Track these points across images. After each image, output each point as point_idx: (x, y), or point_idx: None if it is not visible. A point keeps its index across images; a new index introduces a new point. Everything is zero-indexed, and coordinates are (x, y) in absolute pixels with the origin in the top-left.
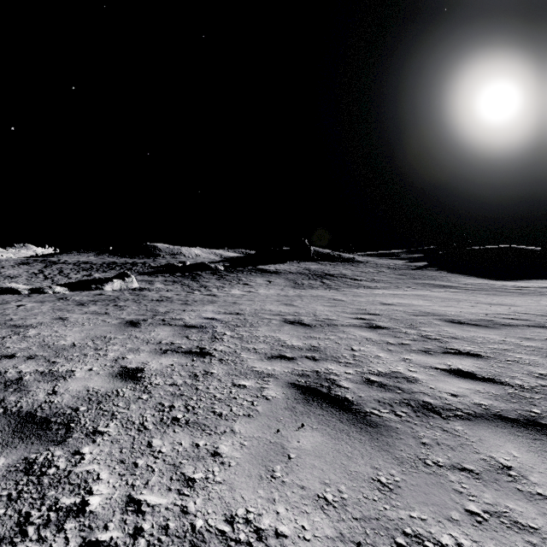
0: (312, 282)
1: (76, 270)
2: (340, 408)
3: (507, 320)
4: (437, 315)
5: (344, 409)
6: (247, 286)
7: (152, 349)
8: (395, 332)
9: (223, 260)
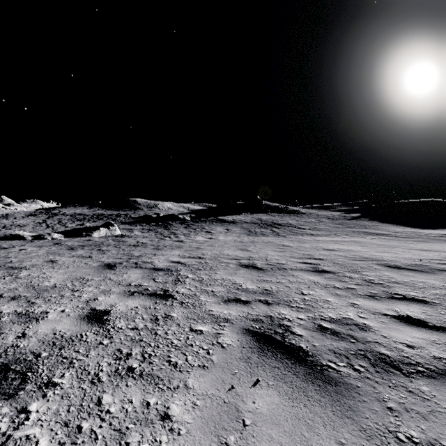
0: (263, 230)
1: (72, 220)
2: (295, 360)
3: (441, 265)
4: (375, 260)
5: (299, 361)
6: (209, 234)
7: (122, 290)
8: (340, 276)
9: (190, 212)
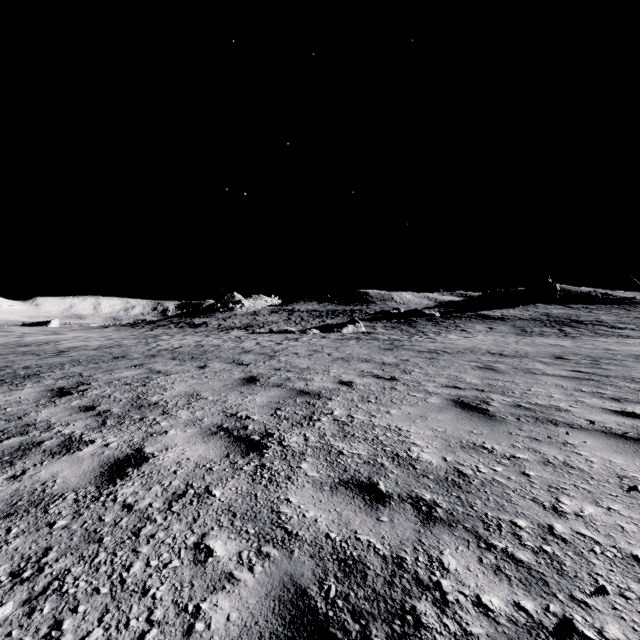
0: (545, 330)
1: (311, 317)
2: (493, 370)
3: None
4: None
5: (494, 370)
6: (464, 332)
7: (408, 356)
8: (571, 360)
9: (438, 305)
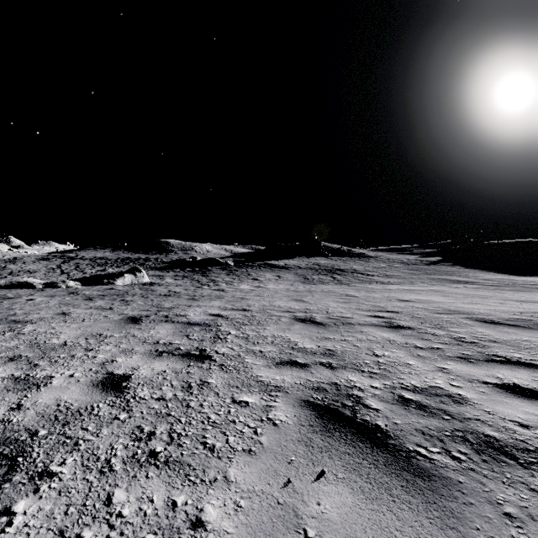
0: (322, 277)
1: (91, 265)
2: (372, 443)
3: None
4: (464, 314)
5: (377, 445)
6: (256, 281)
7: (147, 350)
8: (421, 332)
9: (233, 255)
